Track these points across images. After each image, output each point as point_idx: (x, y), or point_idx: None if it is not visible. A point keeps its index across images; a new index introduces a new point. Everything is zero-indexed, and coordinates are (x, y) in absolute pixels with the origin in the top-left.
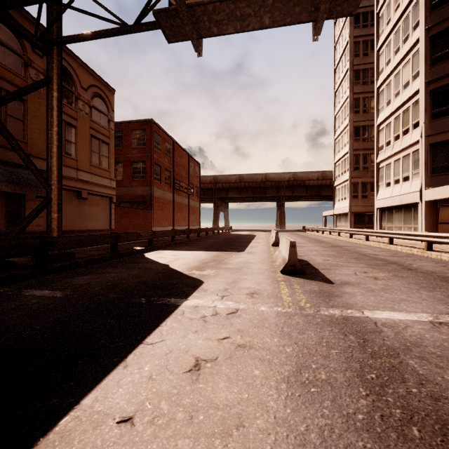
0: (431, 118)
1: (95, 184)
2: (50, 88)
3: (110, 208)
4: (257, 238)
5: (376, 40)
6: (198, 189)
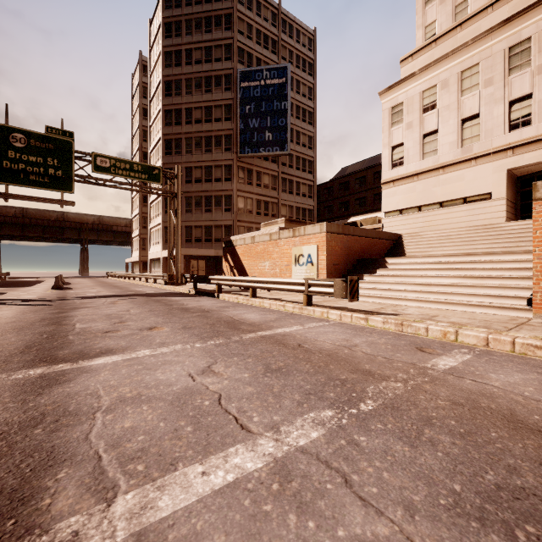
0: (165, 212)
1: None
2: None
3: None
4: (45, 282)
5: (149, 145)
6: None
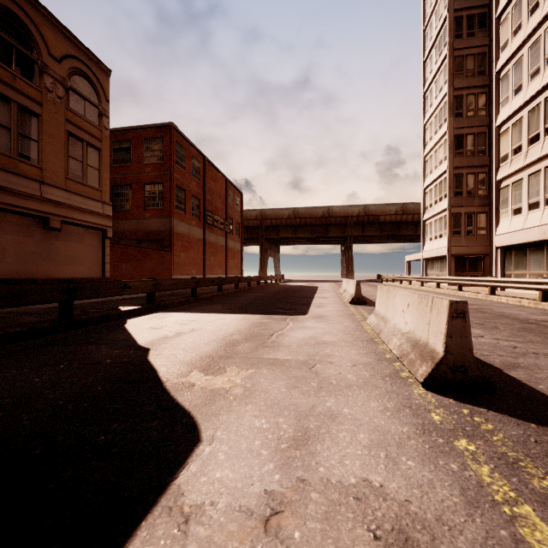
0: None
1: (76, 209)
2: None
3: (103, 246)
4: (321, 291)
5: (495, 2)
6: (239, 226)
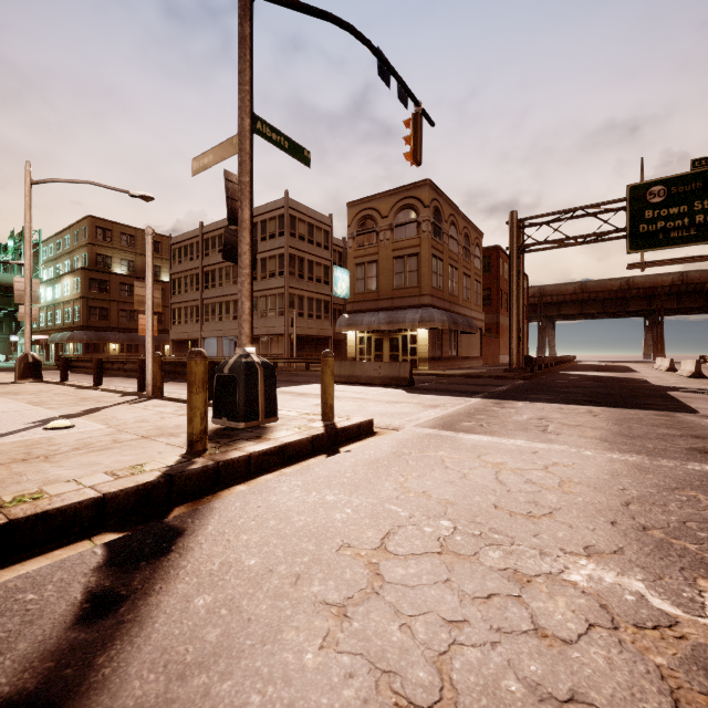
0: None
1: (476, 319)
2: (520, 276)
3: (480, 338)
4: (635, 368)
5: None
6: (525, 309)
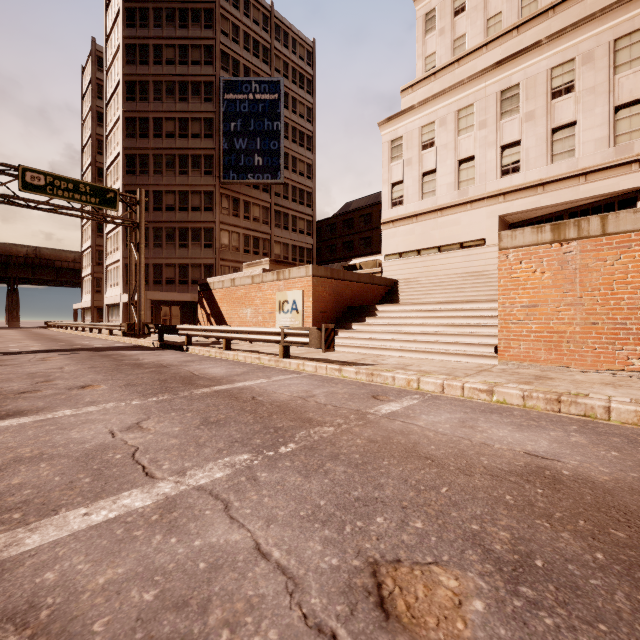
0: (126, 246)
1: None
2: None
3: None
4: None
5: (105, 160)
6: None
